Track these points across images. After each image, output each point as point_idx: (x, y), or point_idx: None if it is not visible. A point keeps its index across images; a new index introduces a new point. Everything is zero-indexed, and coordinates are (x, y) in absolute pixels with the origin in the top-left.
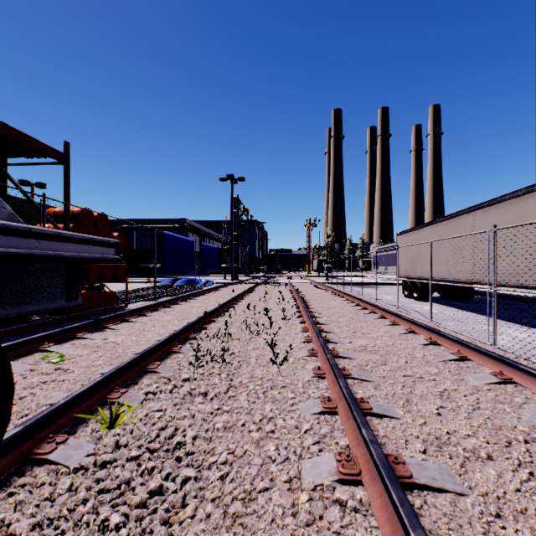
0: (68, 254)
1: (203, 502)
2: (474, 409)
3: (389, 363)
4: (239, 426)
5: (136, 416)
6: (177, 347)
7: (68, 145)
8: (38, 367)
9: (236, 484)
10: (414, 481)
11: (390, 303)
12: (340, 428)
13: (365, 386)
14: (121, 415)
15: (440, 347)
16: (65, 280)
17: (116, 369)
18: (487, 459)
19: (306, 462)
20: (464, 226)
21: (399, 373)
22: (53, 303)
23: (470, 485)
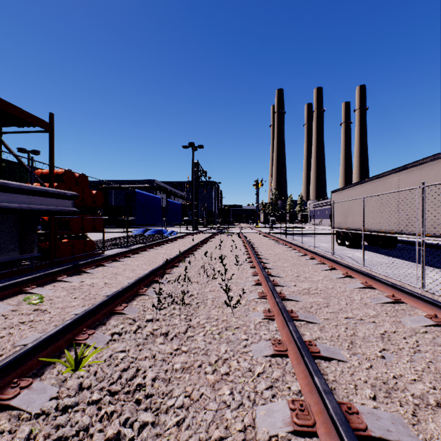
0: (15, 205)
1: None
2: (415, 351)
3: (331, 305)
4: (196, 367)
5: (101, 357)
6: (143, 289)
7: (53, 116)
8: (20, 308)
9: (192, 432)
10: (369, 433)
11: (326, 250)
12: (291, 371)
13: (311, 328)
14: (85, 357)
15: (375, 291)
16: (18, 232)
17: (85, 312)
18: (436, 406)
19: (260, 409)
20: (390, 185)
21: (341, 315)
22: (3, 256)
23: (425, 437)
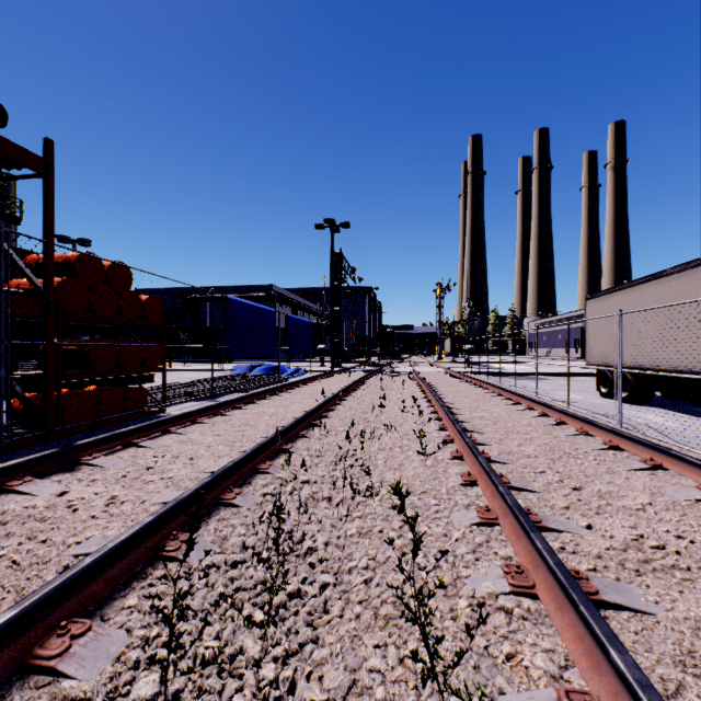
0: None
1: None
2: None
3: None
4: None
5: None
6: (176, 540)
7: (51, 144)
8: None
9: None
10: None
11: (593, 410)
12: None
13: None
14: None
15: None
16: None
17: None
18: None
19: None
20: None
21: None
22: None
23: None
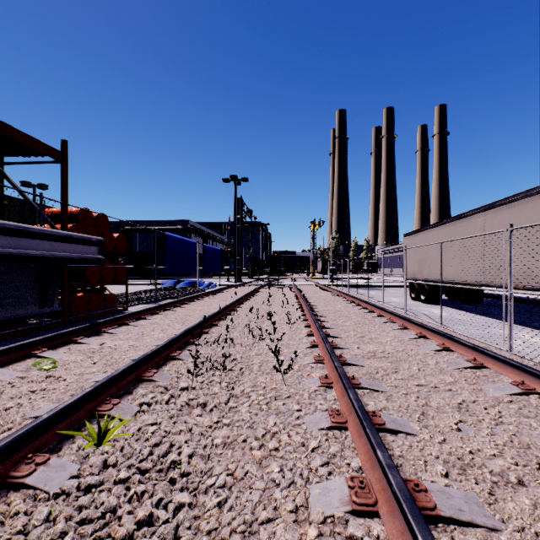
0: (36, 252)
1: (197, 534)
2: (497, 423)
3: (401, 370)
4: (240, 442)
5: (128, 431)
6: (176, 353)
7: (66, 143)
8: (29, 374)
9: (235, 513)
10: (438, 513)
11: (397, 306)
12: (351, 446)
13: (376, 397)
14: (110, 431)
15: (453, 354)
16: (38, 283)
17: (109, 378)
18: (517, 484)
19: (314, 488)
20: (474, 227)
21: (412, 383)
22: (21, 310)
23: (502, 517)
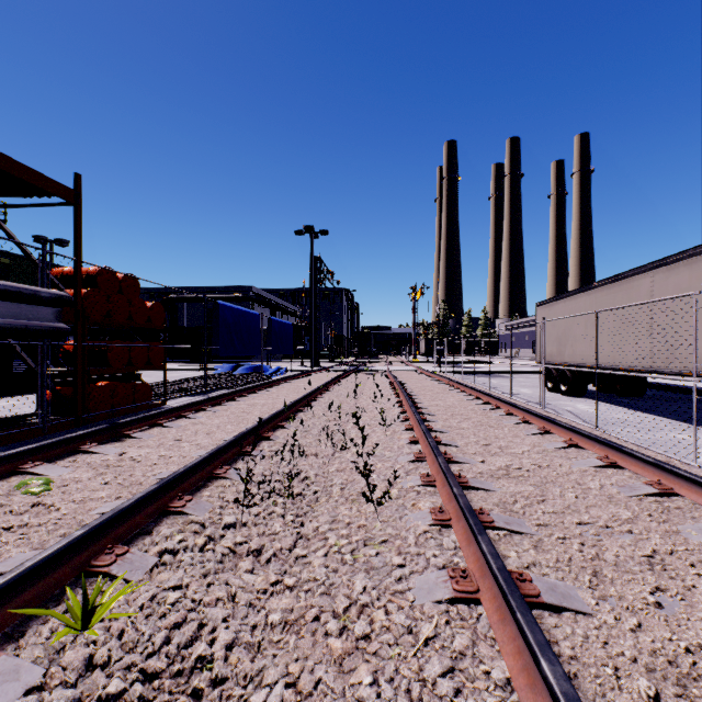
0: None
1: None
2: None
3: (550, 498)
4: (310, 621)
5: (134, 601)
6: (223, 469)
7: (79, 178)
8: (8, 501)
9: None
10: None
11: (531, 400)
12: (488, 635)
13: (518, 543)
14: (104, 603)
15: (623, 472)
16: None
17: (113, 513)
18: None
19: None
20: (637, 291)
21: (571, 519)
22: None
23: None
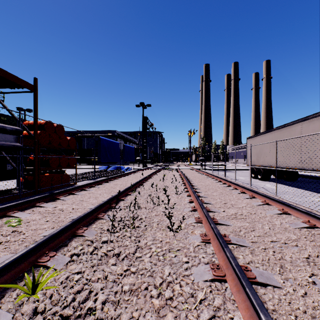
0: None
1: None
2: None
3: (257, 229)
4: (143, 290)
5: (58, 280)
6: (102, 214)
7: (36, 80)
8: (1, 229)
9: None
10: None
11: (244, 182)
12: (231, 298)
13: (243, 251)
14: (43, 281)
15: (291, 216)
16: None
17: (49, 236)
18: None
19: None
20: (294, 132)
21: (267, 239)
22: None
23: None
